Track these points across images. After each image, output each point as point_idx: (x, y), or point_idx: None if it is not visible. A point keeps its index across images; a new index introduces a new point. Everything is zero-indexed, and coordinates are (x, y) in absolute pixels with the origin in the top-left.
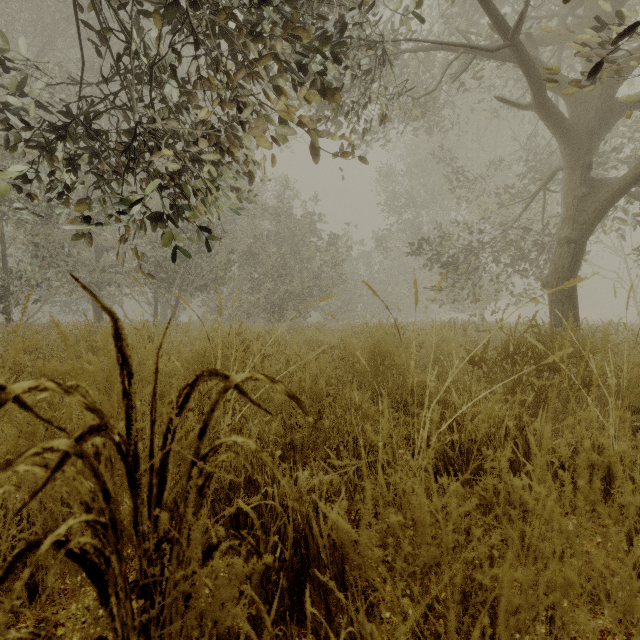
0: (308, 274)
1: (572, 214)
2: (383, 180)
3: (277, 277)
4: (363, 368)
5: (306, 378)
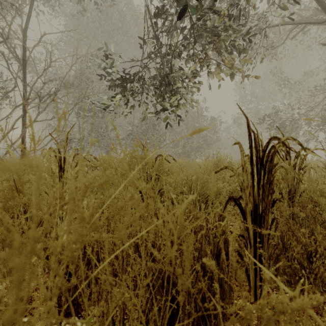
0: (200, 138)
1: None
2: (238, 88)
3: (186, 140)
4: None
5: None
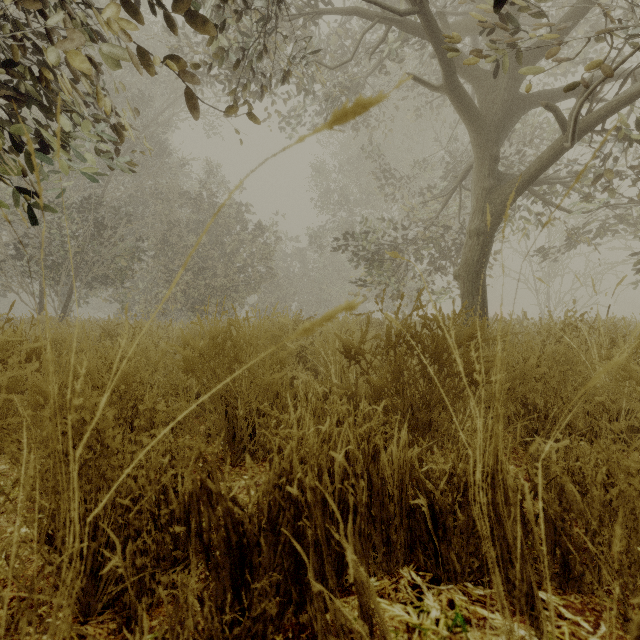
0: (234, 268)
1: (481, 206)
2: (316, 175)
3: (198, 270)
4: (192, 367)
5: (29, 386)
